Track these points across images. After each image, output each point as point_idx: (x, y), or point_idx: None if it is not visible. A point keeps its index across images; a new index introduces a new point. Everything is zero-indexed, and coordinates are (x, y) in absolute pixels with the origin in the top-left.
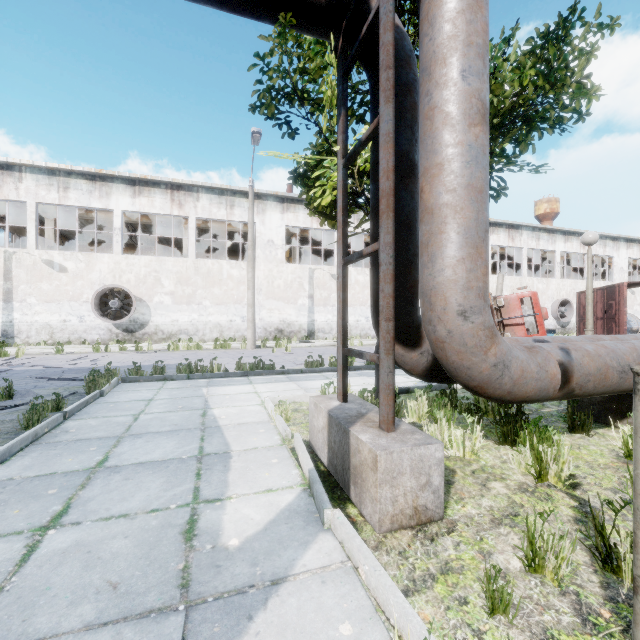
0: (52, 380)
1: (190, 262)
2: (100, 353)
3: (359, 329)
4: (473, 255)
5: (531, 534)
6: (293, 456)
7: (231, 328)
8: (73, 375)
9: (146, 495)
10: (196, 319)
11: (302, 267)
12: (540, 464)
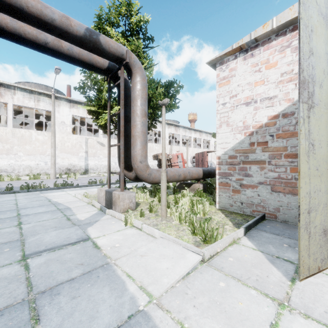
0: None
1: (9, 130)
2: None
3: (111, 168)
4: (143, 148)
5: (150, 205)
6: (93, 206)
7: (38, 168)
8: None
9: (47, 217)
10: (13, 163)
11: (81, 137)
12: (160, 198)
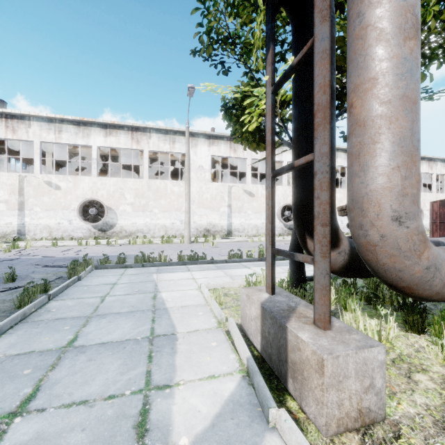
0: (45, 267)
1: (144, 182)
2: (82, 246)
3: (264, 229)
4: (408, 163)
5: None
6: (229, 339)
7: (173, 228)
8: (61, 263)
9: (105, 378)
10: (149, 222)
11: (223, 185)
12: None
